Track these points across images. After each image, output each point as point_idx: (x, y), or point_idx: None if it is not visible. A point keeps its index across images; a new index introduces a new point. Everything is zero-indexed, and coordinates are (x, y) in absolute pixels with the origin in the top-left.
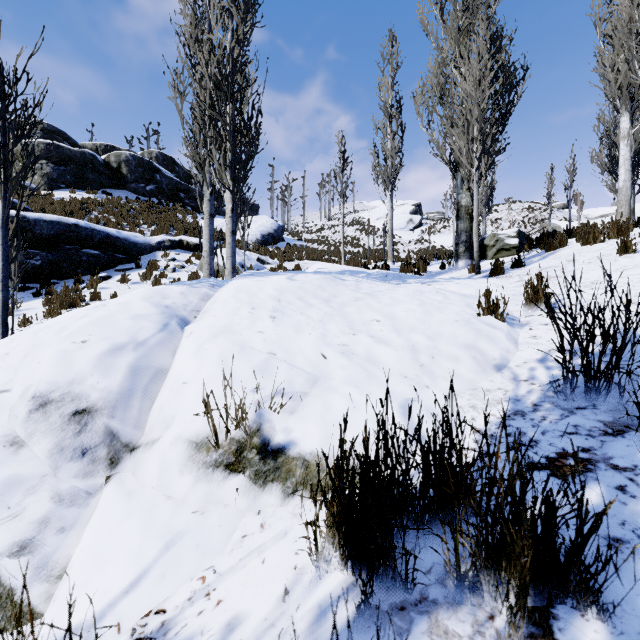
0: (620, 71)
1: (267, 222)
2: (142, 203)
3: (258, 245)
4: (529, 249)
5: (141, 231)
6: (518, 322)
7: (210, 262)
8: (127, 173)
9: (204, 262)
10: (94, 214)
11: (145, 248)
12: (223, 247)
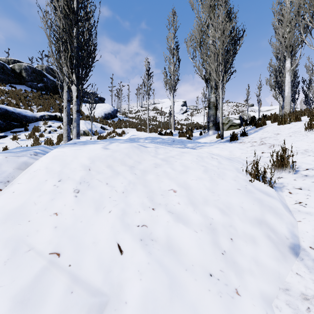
0: (286, 38)
1: (108, 107)
2: (34, 93)
3: (102, 119)
4: (246, 126)
5: (31, 109)
6: (277, 185)
7: (67, 129)
8: (26, 76)
9: (64, 129)
10: (1, 98)
11: (32, 119)
12: (81, 120)
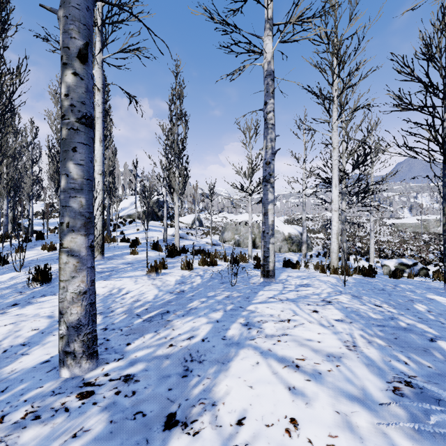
0: None
1: None
2: None
3: None
4: None
5: None
6: None
7: None
8: None
9: None
10: None
11: None
12: None
